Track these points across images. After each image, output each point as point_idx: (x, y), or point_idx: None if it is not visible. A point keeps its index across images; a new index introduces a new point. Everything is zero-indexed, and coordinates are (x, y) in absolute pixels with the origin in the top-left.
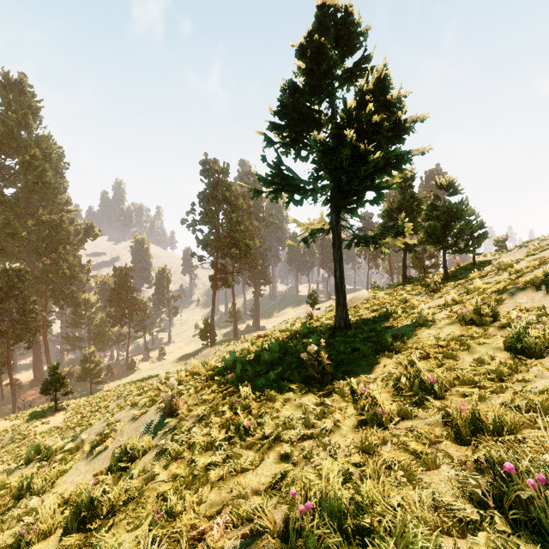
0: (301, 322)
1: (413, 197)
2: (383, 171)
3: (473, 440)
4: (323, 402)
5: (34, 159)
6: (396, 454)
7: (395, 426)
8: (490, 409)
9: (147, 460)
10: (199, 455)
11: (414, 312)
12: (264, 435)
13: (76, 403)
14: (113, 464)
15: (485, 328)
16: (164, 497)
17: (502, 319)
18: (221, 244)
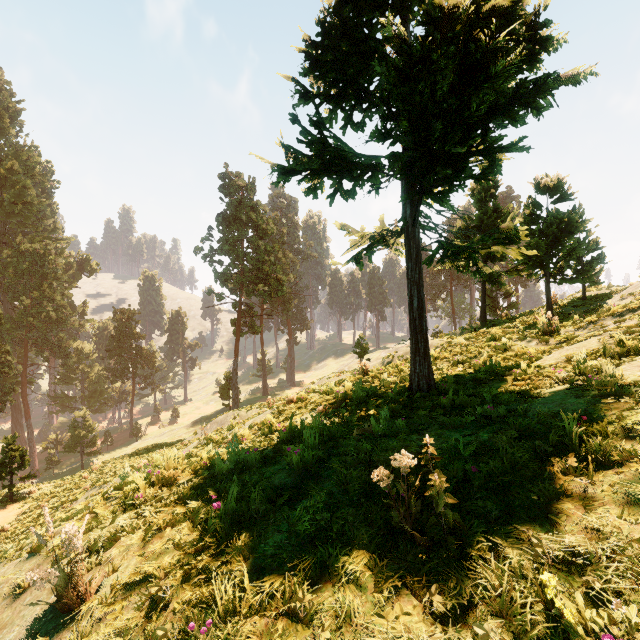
0: (351, 380)
1: (497, 212)
2: (506, 113)
3: None
4: None
5: (12, 173)
6: None
7: None
8: None
9: None
10: None
11: (545, 366)
12: None
13: (42, 490)
14: None
15: None
16: None
17: None
18: (246, 279)
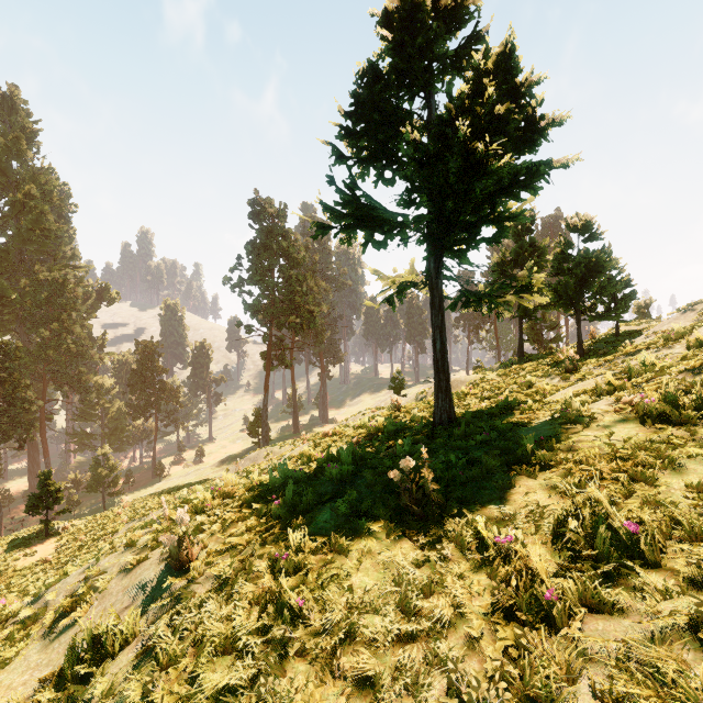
0: (384, 415)
1: (534, 246)
2: (509, 191)
3: None
4: (429, 559)
5: (29, 198)
6: None
7: (580, 628)
8: None
9: (124, 661)
10: (208, 665)
11: (550, 402)
12: (327, 624)
13: (76, 525)
14: (67, 667)
15: (689, 428)
16: None
17: None
18: (277, 311)
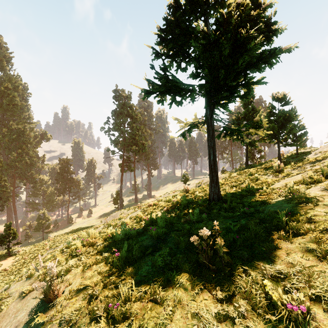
0: (180, 195)
1: (254, 110)
2: (255, 66)
3: None
4: (228, 314)
5: (7, 89)
6: None
7: None
8: None
9: None
10: None
11: (275, 188)
12: None
13: (24, 250)
14: None
15: None
16: None
17: None
18: (126, 143)
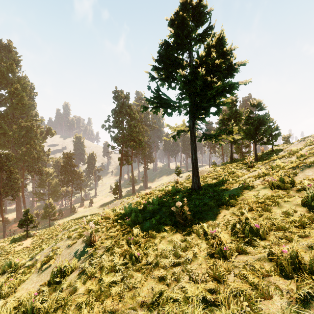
0: (171, 185)
1: (237, 112)
2: (221, 94)
3: (293, 275)
4: (186, 239)
5: (16, 90)
6: (239, 284)
7: (235, 259)
8: (301, 250)
9: (73, 276)
10: (105, 275)
11: (239, 180)
12: (148, 261)
13: (39, 232)
14: (51, 279)
15: (287, 191)
16: (80, 307)
17: (298, 185)
18: (125, 139)
